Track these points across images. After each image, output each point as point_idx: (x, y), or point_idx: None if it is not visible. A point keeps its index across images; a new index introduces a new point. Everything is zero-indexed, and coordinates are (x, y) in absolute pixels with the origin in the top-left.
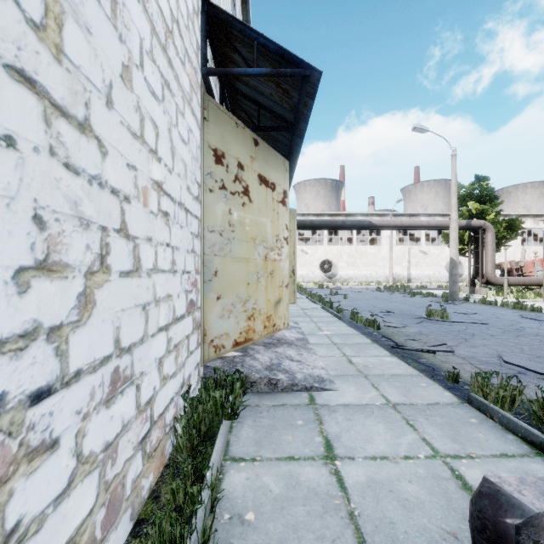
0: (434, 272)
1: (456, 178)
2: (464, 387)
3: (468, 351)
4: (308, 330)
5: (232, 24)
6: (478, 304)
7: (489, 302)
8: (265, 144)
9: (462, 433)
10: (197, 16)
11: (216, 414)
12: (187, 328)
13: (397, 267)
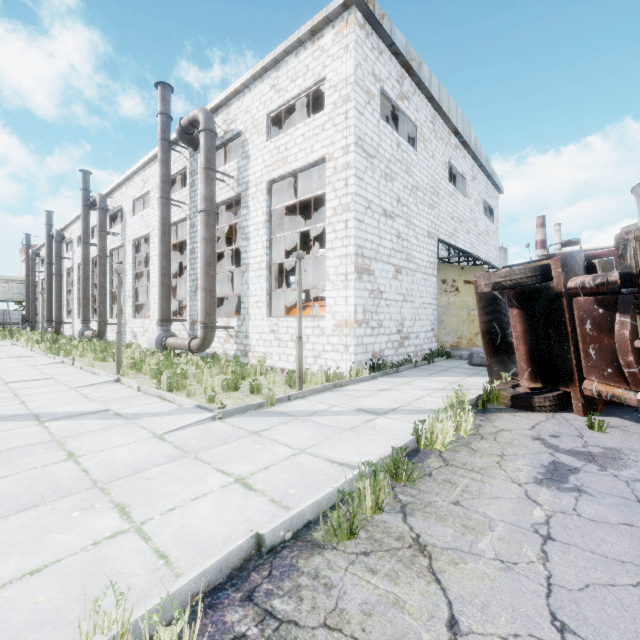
0: None
1: None
2: None
3: None
4: None
5: (446, 243)
6: None
7: None
8: (468, 266)
9: None
10: (435, 245)
11: (437, 355)
12: (431, 335)
13: None
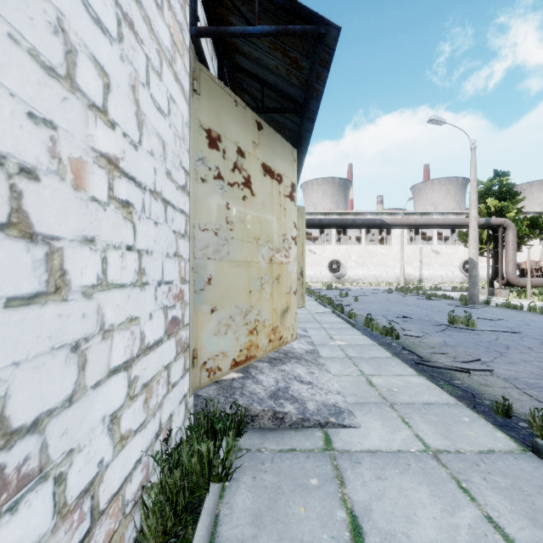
0: (447, 272)
1: (475, 173)
2: (519, 424)
3: (508, 369)
4: (319, 339)
5: None
6: (502, 308)
7: (513, 306)
8: (270, 128)
9: (541, 506)
10: None
11: (201, 474)
12: (166, 355)
13: (408, 267)
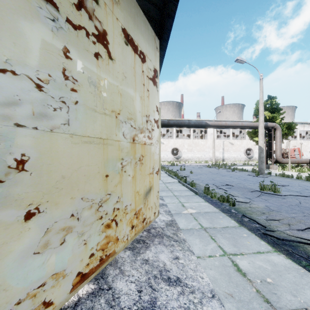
0: (237, 155)
1: (262, 94)
2: None
3: None
4: (174, 207)
5: None
6: (280, 177)
7: (287, 175)
8: None
9: None
10: None
11: None
12: None
13: (216, 152)
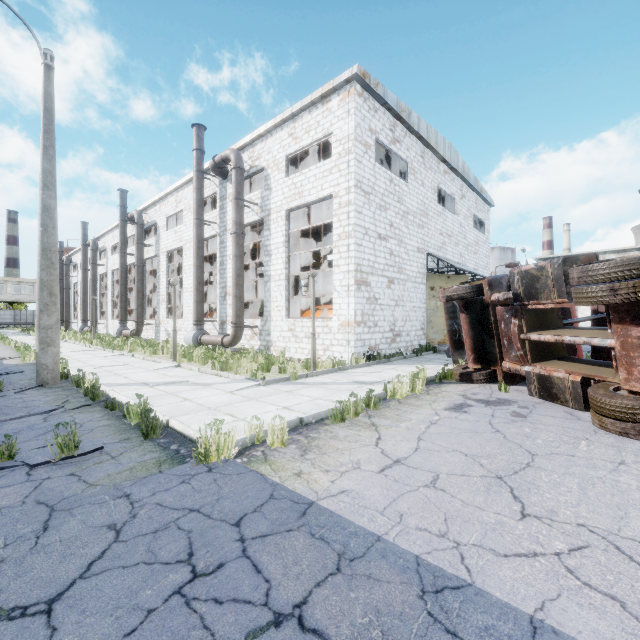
0: None
1: None
2: None
3: None
4: None
5: (433, 256)
6: None
7: None
8: (453, 275)
9: None
10: (424, 258)
11: (425, 350)
12: (421, 333)
13: None
